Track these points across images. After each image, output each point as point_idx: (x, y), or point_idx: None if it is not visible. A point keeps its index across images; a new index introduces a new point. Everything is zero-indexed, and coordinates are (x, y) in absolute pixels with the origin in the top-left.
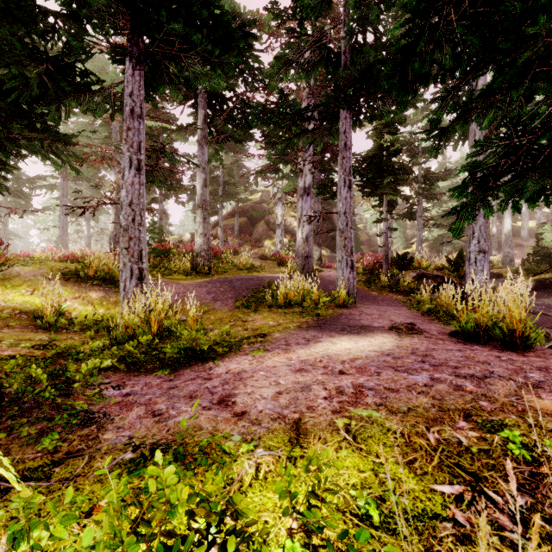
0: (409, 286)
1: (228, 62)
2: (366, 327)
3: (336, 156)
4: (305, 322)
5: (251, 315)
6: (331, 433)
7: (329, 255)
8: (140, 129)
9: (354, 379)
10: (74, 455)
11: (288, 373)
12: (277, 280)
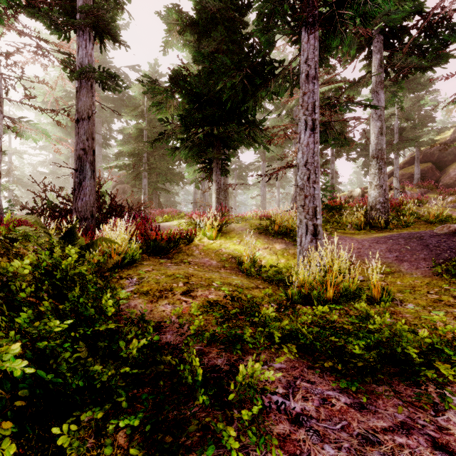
0: None
1: None
2: None
3: None
4: None
5: None
6: None
7: None
8: (314, 90)
9: None
10: None
11: None
12: None
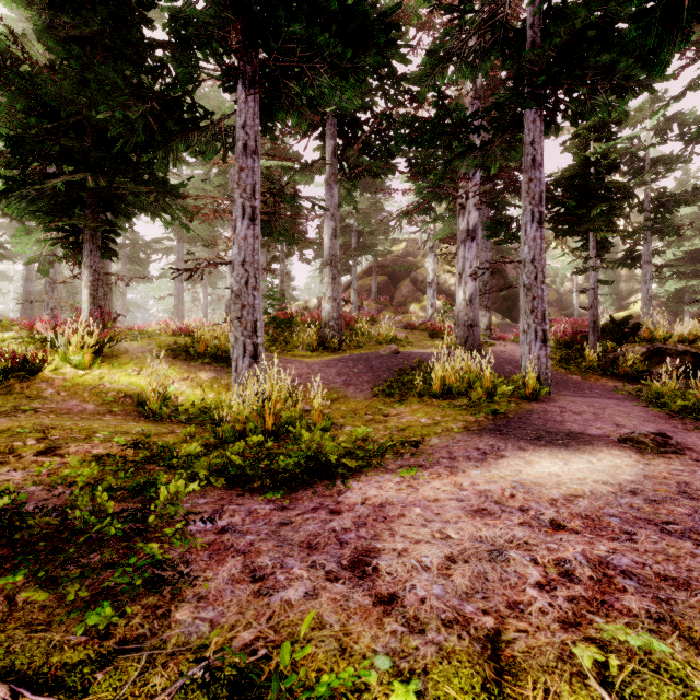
0: (634, 368)
1: (363, 65)
2: (578, 435)
3: (514, 183)
4: (475, 421)
5: (395, 406)
6: (570, 683)
7: (499, 322)
8: (254, 168)
9: (585, 544)
10: (129, 648)
11: (461, 517)
12: (429, 358)
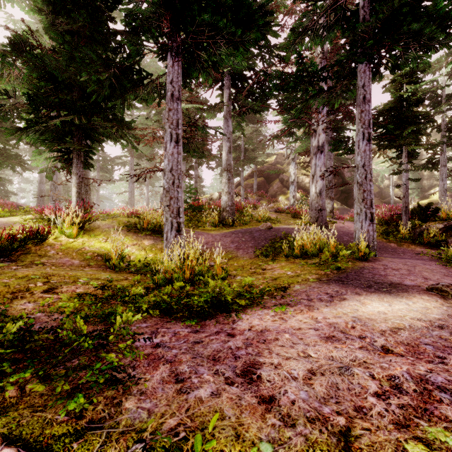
0: (435, 238)
1: (249, 39)
2: (397, 285)
3: (349, 114)
4: (324, 274)
5: (269, 263)
6: None
7: (339, 207)
8: (178, 109)
9: (408, 365)
10: (95, 426)
11: (317, 342)
12: (292, 231)
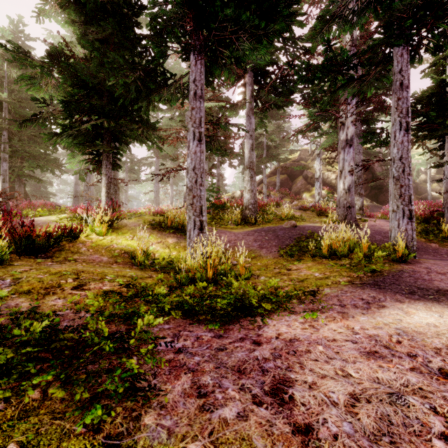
0: None
1: (273, 31)
2: (446, 292)
3: (382, 104)
4: (357, 277)
5: (295, 263)
6: None
7: (368, 204)
8: (200, 107)
9: None
10: (112, 443)
11: (357, 358)
12: (318, 230)
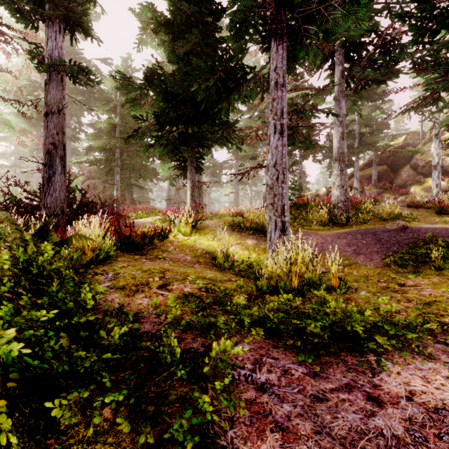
0: None
1: None
2: None
3: None
4: None
5: (409, 277)
6: None
7: None
8: (282, 97)
9: None
10: None
11: None
12: (443, 233)
